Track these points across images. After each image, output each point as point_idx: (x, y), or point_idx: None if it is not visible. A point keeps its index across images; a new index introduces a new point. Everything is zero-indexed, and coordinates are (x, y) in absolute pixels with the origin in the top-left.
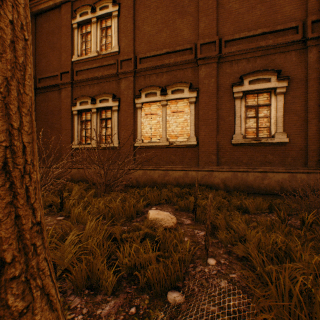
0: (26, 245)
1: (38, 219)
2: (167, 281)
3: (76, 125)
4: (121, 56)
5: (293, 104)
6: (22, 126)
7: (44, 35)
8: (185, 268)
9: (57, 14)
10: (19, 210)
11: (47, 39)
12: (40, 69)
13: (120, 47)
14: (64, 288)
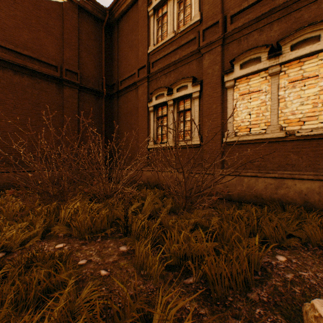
0: None
1: None
2: None
3: (152, 123)
4: (203, 24)
5: None
6: None
7: (124, 37)
8: None
9: (134, 10)
10: None
11: (127, 40)
12: (121, 72)
13: (202, 13)
14: None
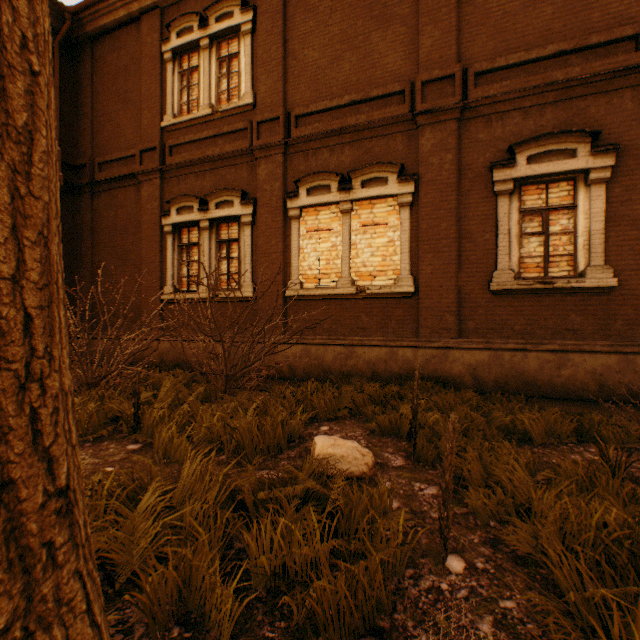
0: (27, 550)
1: (61, 481)
2: (355, 615)
3: (170, 255)
4: (258, 113)
5: (627, 205)
6: (22, 271)
7: (108, 77)
8: (396, 580)
9: (133, 35)
10: (11, 469)
11: (115, 85)
12: (102, 145)
13: (257, 94)
14: (129, 621)
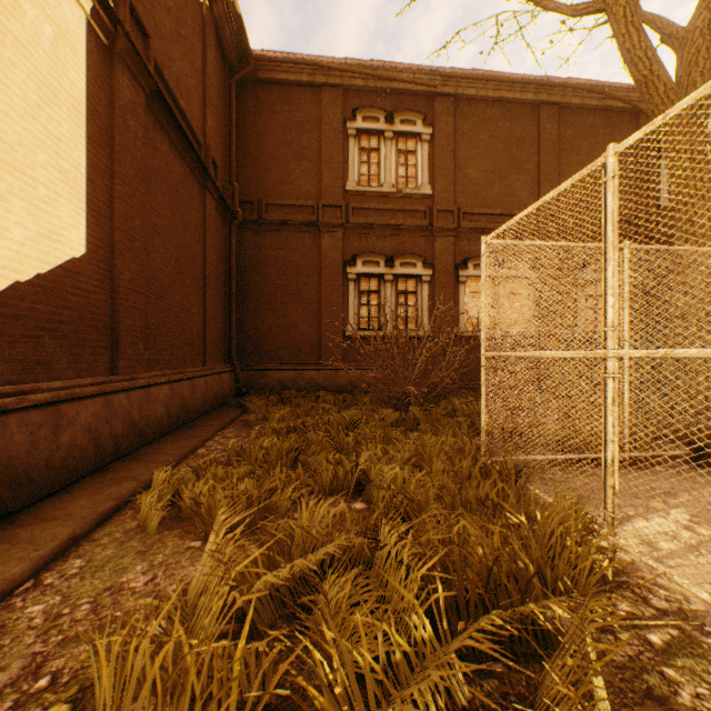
0: None
1: None
2: None
3: (352, 298)
4: (435, 203)
5: None
6: None
7: (276, 124)
8: None
9: (308, 97)
10: None
11: (285, 135)
12: (267, 186)
13: (434, 189)
14: None
